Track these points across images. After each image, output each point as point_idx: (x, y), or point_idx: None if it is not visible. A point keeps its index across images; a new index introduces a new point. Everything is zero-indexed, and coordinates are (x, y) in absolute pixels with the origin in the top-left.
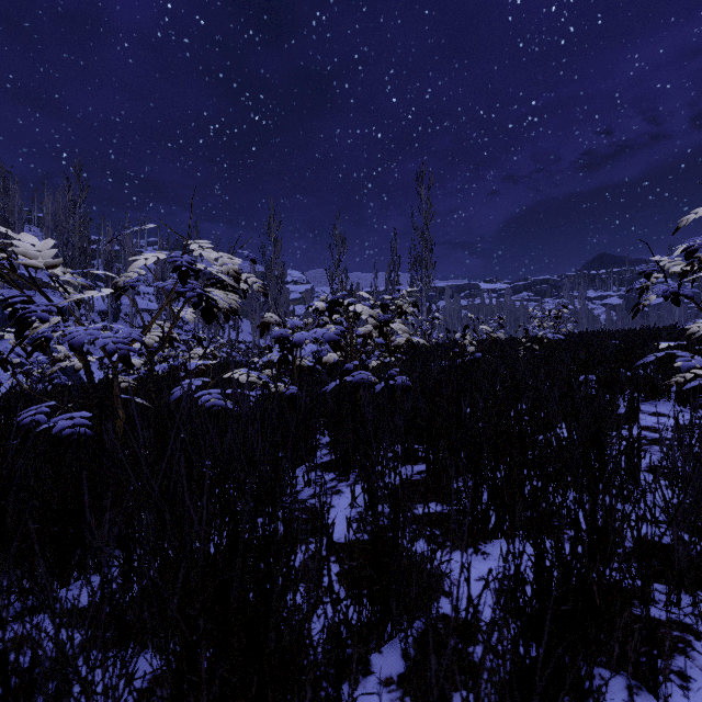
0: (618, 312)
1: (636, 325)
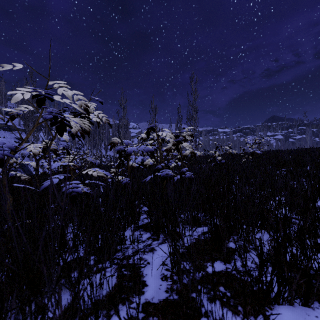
0: (281, 142)
1: (290, 148)
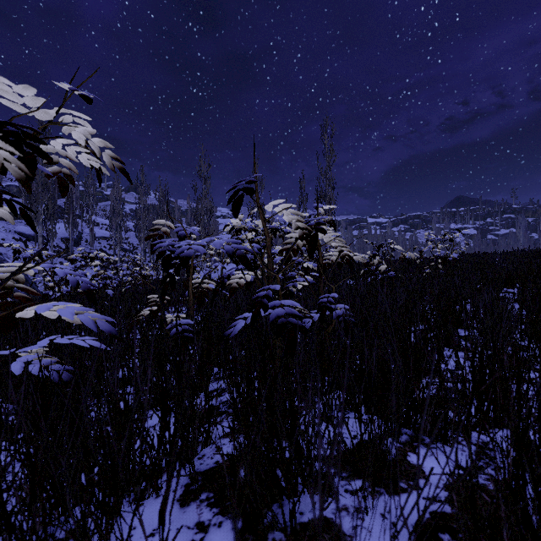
0: (476, 240)
1: (490, 250)
